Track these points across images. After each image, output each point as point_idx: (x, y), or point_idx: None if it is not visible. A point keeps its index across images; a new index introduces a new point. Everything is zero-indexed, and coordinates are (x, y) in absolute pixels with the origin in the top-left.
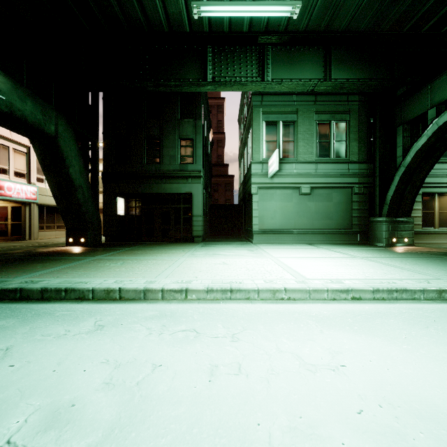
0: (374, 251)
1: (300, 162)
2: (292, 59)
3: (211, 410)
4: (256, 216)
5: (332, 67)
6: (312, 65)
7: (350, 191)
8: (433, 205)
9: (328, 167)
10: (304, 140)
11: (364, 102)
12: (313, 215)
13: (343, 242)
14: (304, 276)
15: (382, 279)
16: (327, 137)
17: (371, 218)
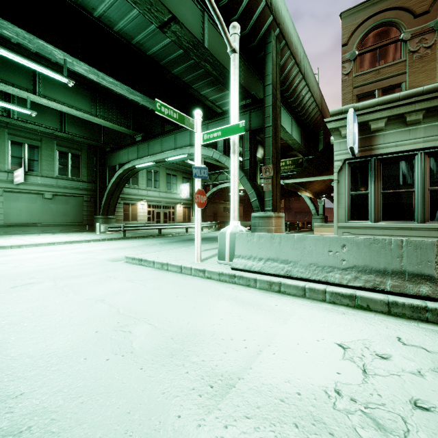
0: (89, 233)
1: (44, 176)
2: (36, 109)
3: (3, 255)
4: (1, 213)
5: (66, 124)
6: (52, 118)
7: (82, 199)
8: (129, 209)
9: (66, 182)
10: (48, 161)
11: (91, 146)
12: (55, 213)
13: (77, 231)
14: (37, 241)
15: (72, 240)
16: (65, 163)
17: (95, 216)
